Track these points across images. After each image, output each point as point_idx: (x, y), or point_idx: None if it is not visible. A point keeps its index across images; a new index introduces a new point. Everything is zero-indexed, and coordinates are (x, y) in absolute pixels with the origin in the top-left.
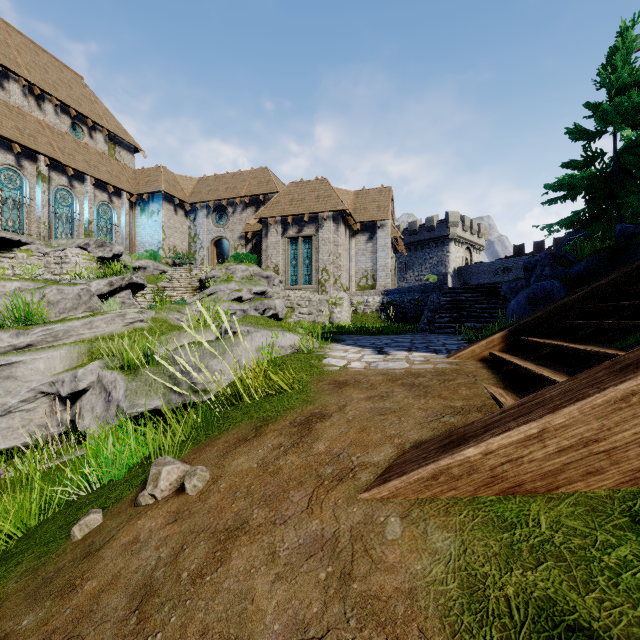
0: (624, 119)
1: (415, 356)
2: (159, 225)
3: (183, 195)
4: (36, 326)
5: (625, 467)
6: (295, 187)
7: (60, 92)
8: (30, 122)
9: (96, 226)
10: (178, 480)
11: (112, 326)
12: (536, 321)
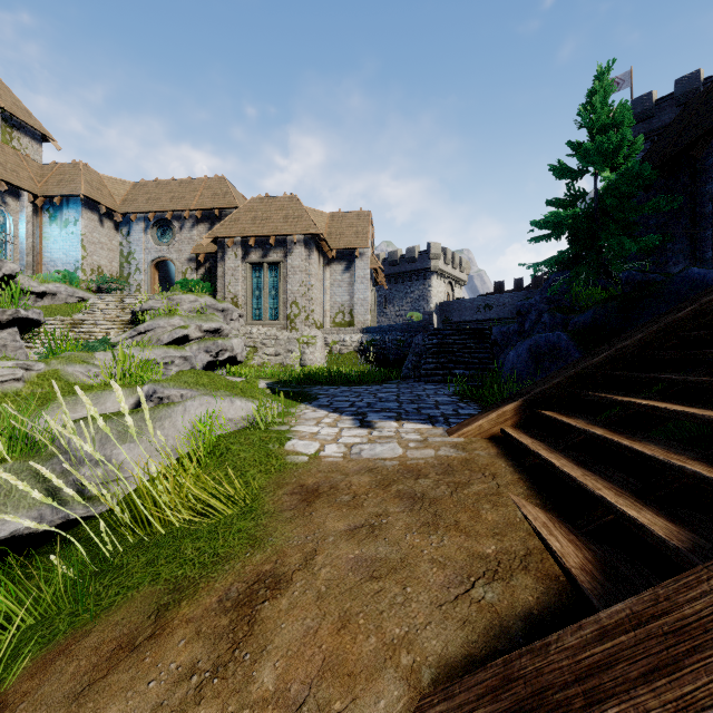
0: (606, 159)
1: (408, 431)
2: (77, 238)
3: (112, 202)
4: None
5: None
6: (259, 203)
7: None
8: None
9: None
10: None
11: None
12: (555, 389)
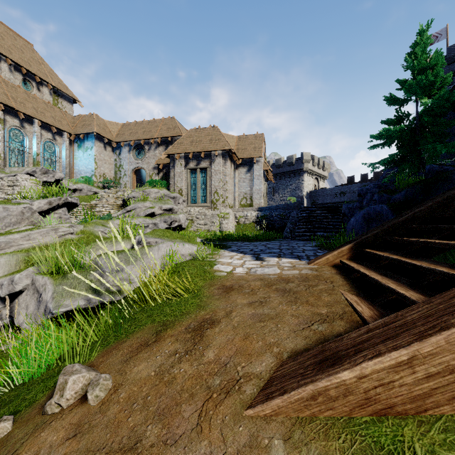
0: (424, 91)
1: (284, 262)
2: (92, 158)
3: (111, 136)
4: None
5: None
6: (194, 132)
7: (14, 55)
8: None
9: (42, 158)
10: (83, 388)
11: (47, 238)
12: (374, 237)
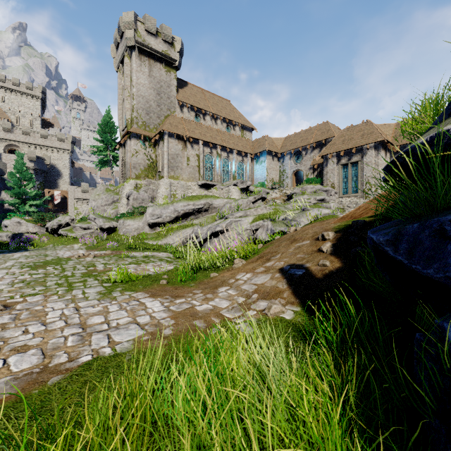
0: None
1: None
2: (265, 168)
3: (276, 149)
4: (242, 211)
5: (372, 212)
6: (346, 131)
7: (222, 113)
8: (214, 131)
9: (237, 173)
10: (294, 230)
11: (262, 211)
12: None
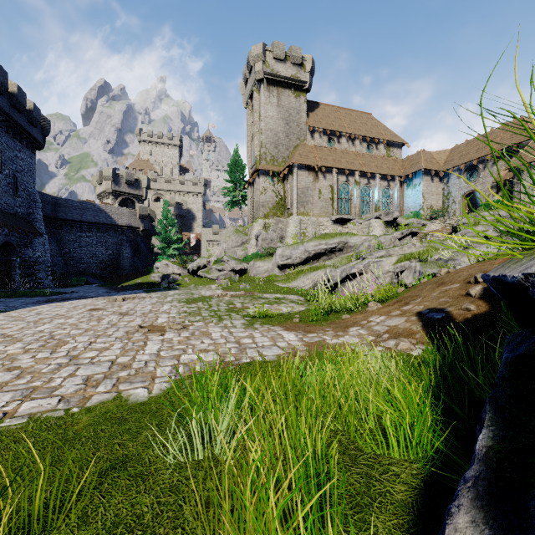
0: None
1: None
2: (419, 193)
3: (438, 166)
4: (383, 250)
5: None
6: None
7: (362, 131)
8: (350, 155)
9: (381, 203)
10: (446, 272)
11: (410, 249)
12: None
